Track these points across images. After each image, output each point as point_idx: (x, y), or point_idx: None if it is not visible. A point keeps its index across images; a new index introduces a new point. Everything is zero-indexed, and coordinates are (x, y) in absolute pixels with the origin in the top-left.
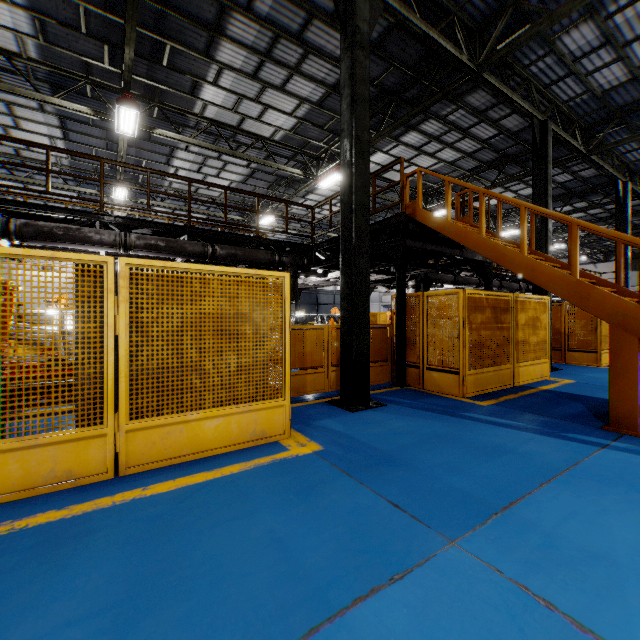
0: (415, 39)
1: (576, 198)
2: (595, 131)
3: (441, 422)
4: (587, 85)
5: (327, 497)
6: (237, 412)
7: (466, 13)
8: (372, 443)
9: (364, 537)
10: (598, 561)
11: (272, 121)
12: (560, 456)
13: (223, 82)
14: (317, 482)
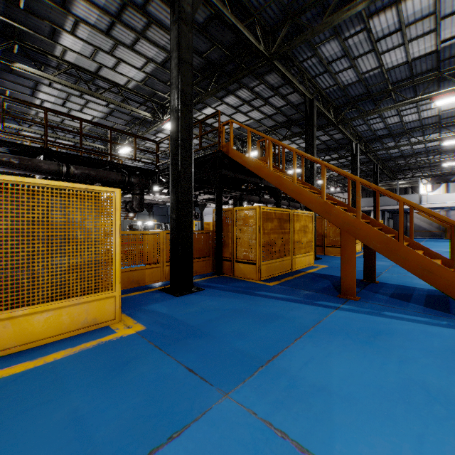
0: (230, 29)
1: (332, 151)
2: (341, 110)
3: (240, 299)
4: (336, 80)
5: (136, 371)
6: (68, 305)
7: (263, 17)
8: (186, 320)
9: (157, 402)
10: (321, 393)
11: (125, 72)
12: (311, 318)
13: (80, 33)
14: (131, 358)
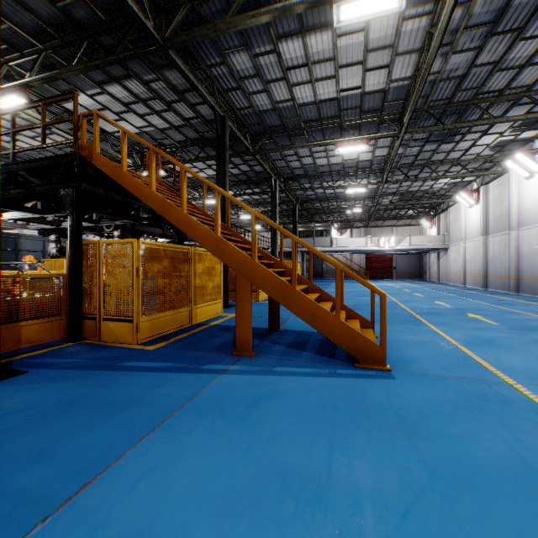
0: None
1: (254, 185)
2: (259, 139)
3: (86, 381)
4: (250, 102)
5: None
6: None
7: None
8: None
9: None
10: None
11: None
12: (184, 393)
13: None
14: None
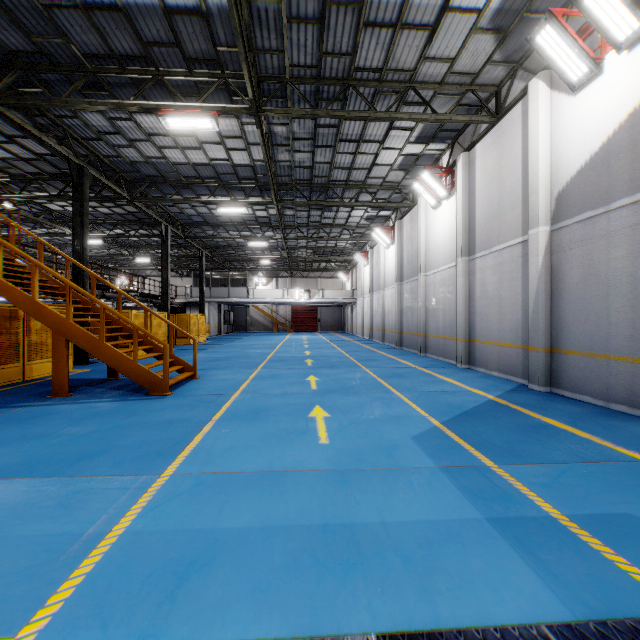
0: None
1: (149, 226)
2: (139, 184)
3: None
4: (117, 152)
5: None
6: None
7: None
8: None
9: None
10: None
11: None
12: None
13: None
14: None
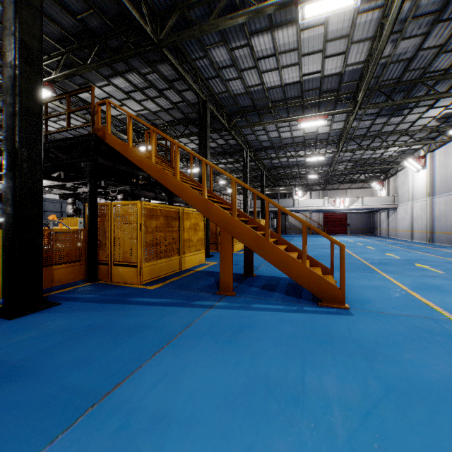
0: None
1: (228, 156)
2: (233, 118)
3: (105, 311)
4: (227, 87)
5: None
6: None
7: None
8: (4, 356)
9: None
10: (158, 424)
11: None
12: (182, 322)
13: None
14: None
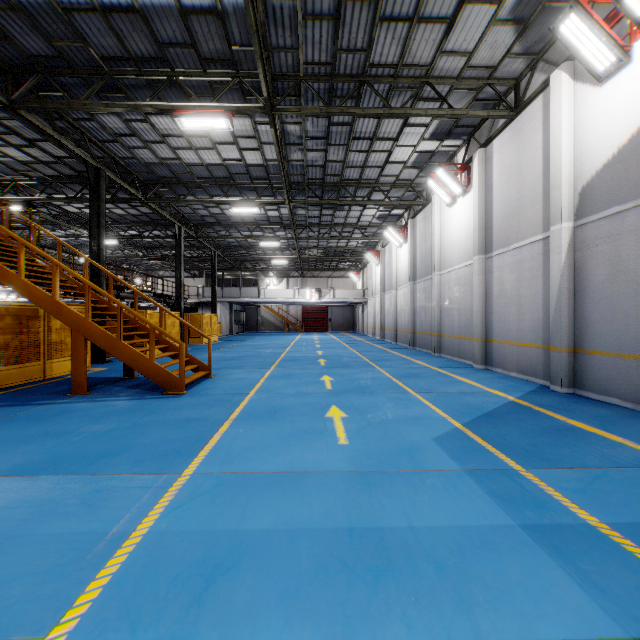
0: None
1: (162, 227)
2: (154, 186)
3: None
4: (133, 154)
5: None
6: None
7: None
8: None
9: None
10: None
11: None
12: (5, 415)
13: None
14: None
